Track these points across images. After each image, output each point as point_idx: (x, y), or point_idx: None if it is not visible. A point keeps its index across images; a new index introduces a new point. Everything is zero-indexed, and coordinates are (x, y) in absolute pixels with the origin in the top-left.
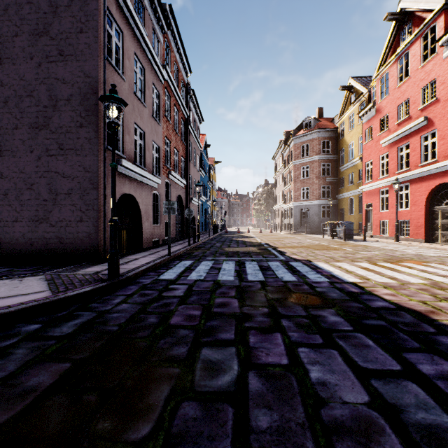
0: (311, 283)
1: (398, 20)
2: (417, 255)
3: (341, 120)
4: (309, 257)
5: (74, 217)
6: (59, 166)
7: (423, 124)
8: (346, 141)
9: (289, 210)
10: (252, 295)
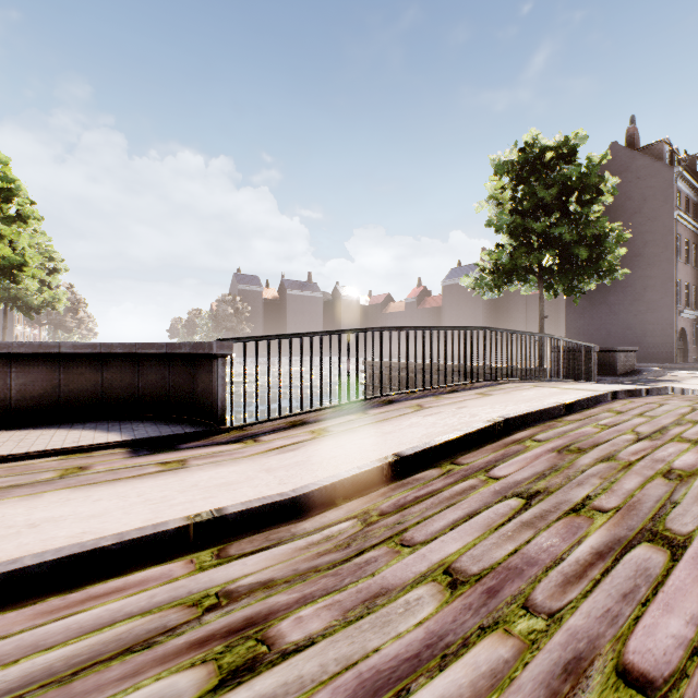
0: None
1: None
2: None
3: None
4: None
5: (657, 342)
6: (647, 318)
7: None
8: None
9: None
10: None
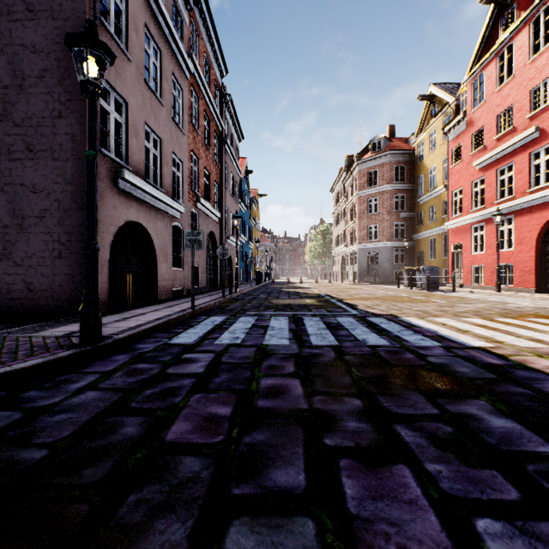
0: (415, 350)
1: (498, 3)
2: (539, 308)
3: (419, 140)
4: (392, 311)
5: (49, 251)
6: (27, 176)
7: (533, 137)
8: (426, 166)
9: (352, 254)
10: (324, 372)
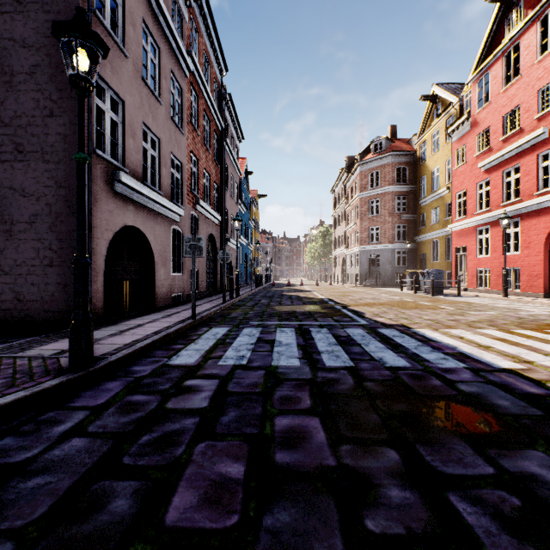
0: (440, 373)
1: (505, 1)
2: None
3: (421, 140)
4: (402, 321)
5: (40, 259)
6: (16, 179)
7: (541, 139)
8: (429, 167)
9: (353, 256)
10: (346, 406)
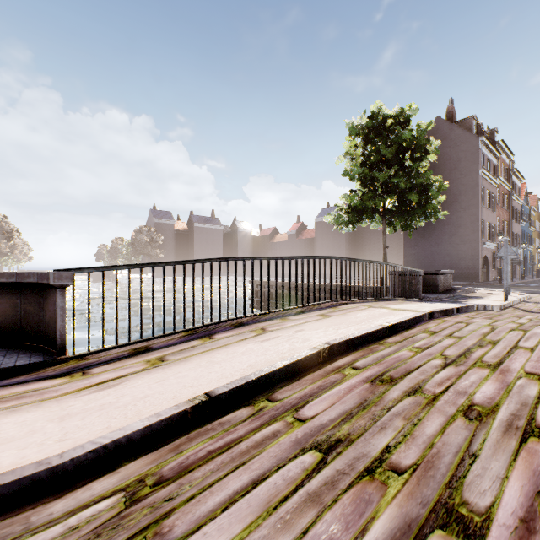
0: None
1: None
2: None
3: None
4: None
5: (468, 266)
6: (461, 248)
7: None
8: None
9: None
10: None
